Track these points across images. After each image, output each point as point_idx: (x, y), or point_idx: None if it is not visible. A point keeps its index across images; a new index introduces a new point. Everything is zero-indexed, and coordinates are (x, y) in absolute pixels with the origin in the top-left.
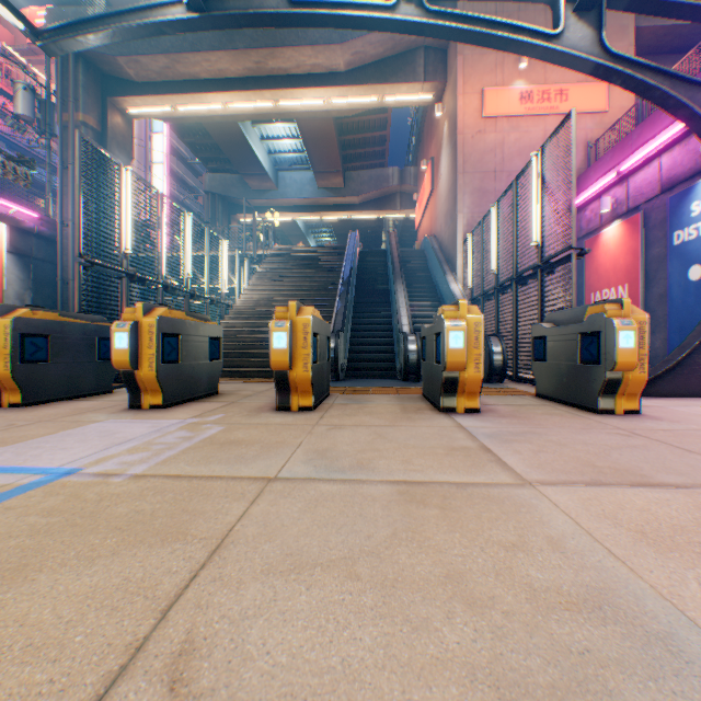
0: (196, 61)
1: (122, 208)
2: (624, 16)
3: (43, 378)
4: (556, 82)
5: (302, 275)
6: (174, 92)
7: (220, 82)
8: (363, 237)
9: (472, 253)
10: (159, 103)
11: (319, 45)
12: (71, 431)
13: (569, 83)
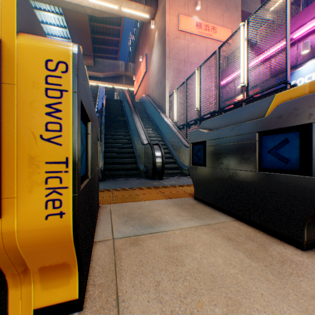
0: None
1: None
2: (237, 2)
3: None
4: (212, 23)
5: None
6: None
7: None
8: None
9: (177, 101)
10: None
11: None
12: None
13: (216, 25)
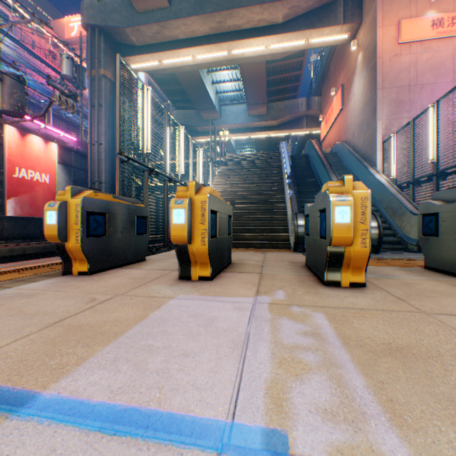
0: (177, 26)
1: (144, 118)
2: None
3: (102, 250)
4: None
5: (251, 173)
6: (161, 50)
7: (192, 40)
8: (273, 150)
9: (396, 149)
10: (150, 59)
11: (265, 3)
12: (159, 313)
13: None
